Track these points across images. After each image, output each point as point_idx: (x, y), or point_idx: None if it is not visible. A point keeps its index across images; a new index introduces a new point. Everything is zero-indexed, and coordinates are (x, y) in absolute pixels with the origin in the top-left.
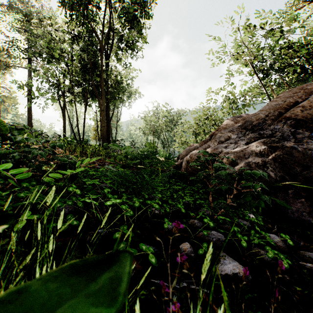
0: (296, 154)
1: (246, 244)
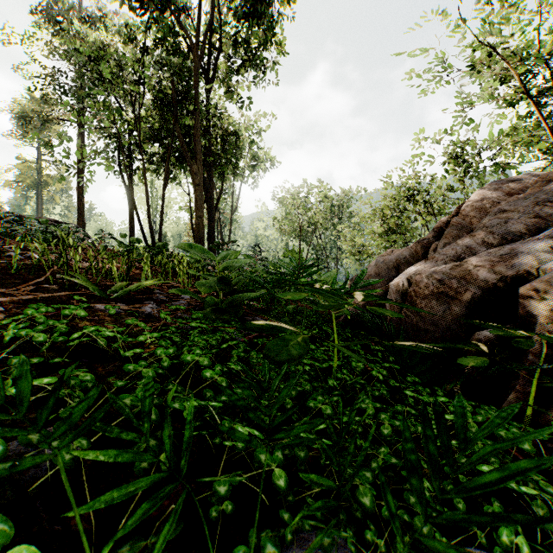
0: None
1: None
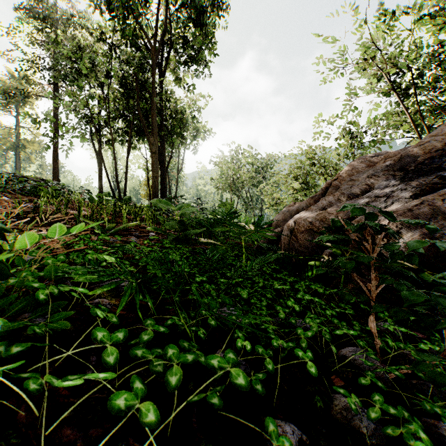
0: None
1: None
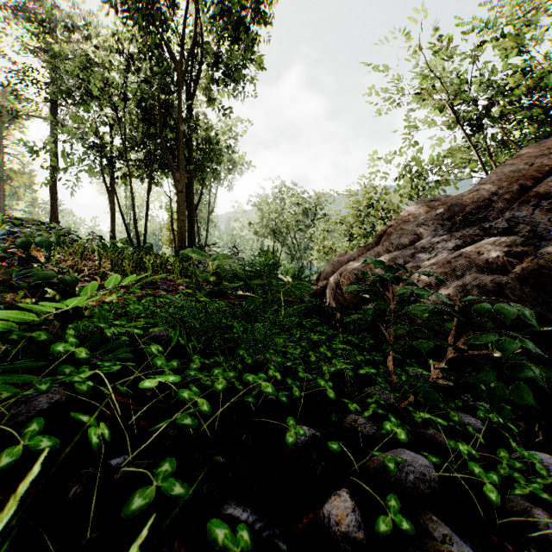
0: None
1: (497, 495)
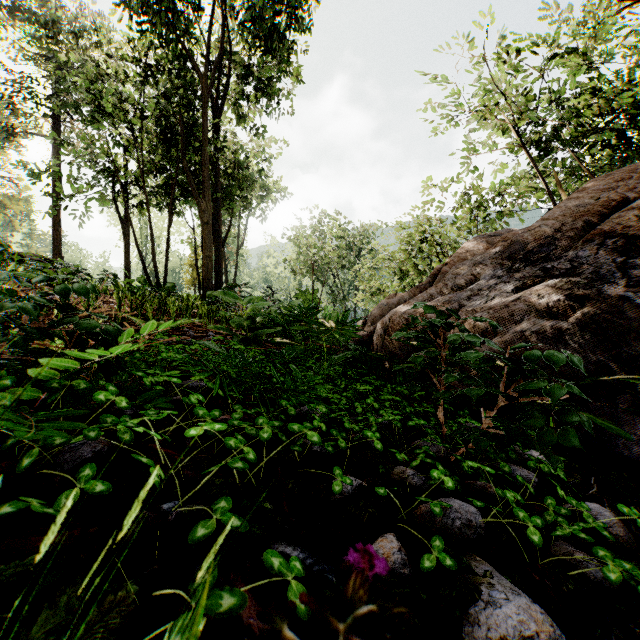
0: (632, 312)
1: (540, 537)
